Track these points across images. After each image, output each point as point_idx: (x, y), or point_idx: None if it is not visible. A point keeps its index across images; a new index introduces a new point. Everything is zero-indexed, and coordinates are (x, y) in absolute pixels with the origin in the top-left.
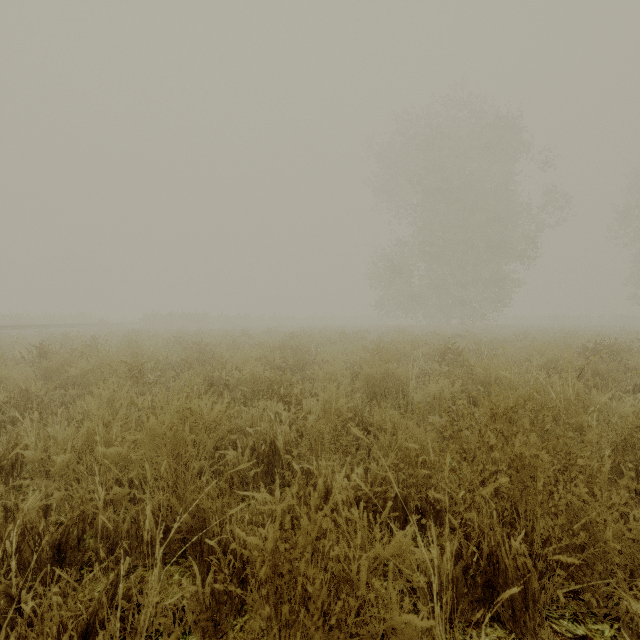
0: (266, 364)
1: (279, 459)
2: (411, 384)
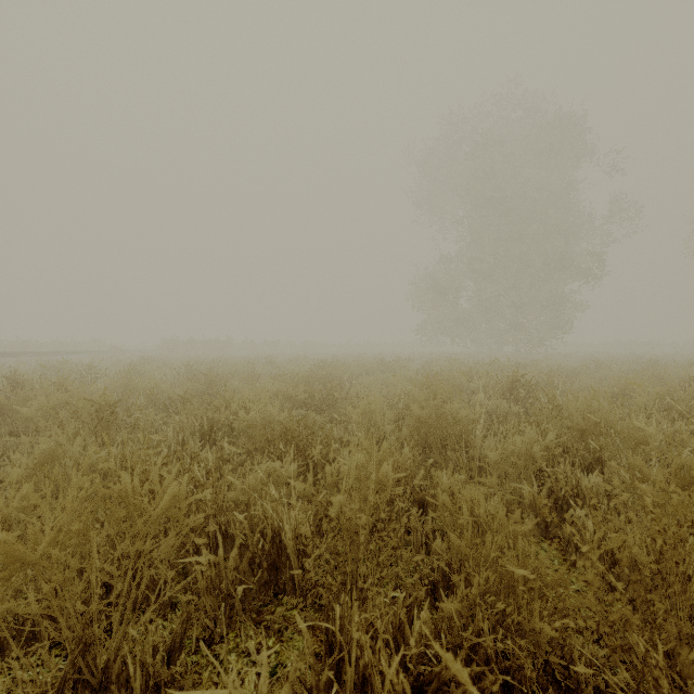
0: (287, 400)
1: (287, 561)
2: (478, 431)
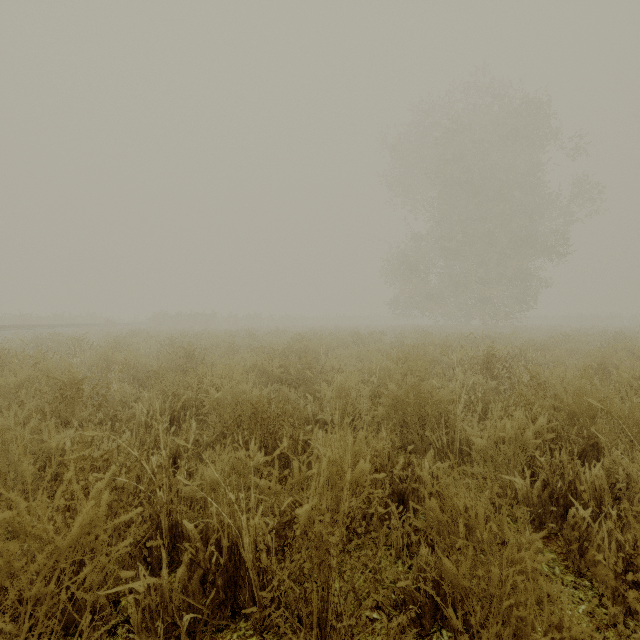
0: (262, 374)
1: (246, 576)
2: (458, 411)
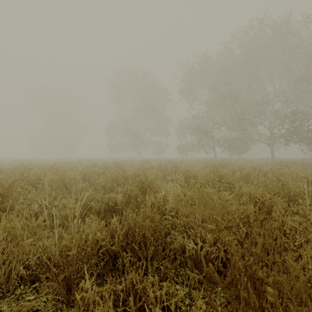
0: None
1: None
2: None
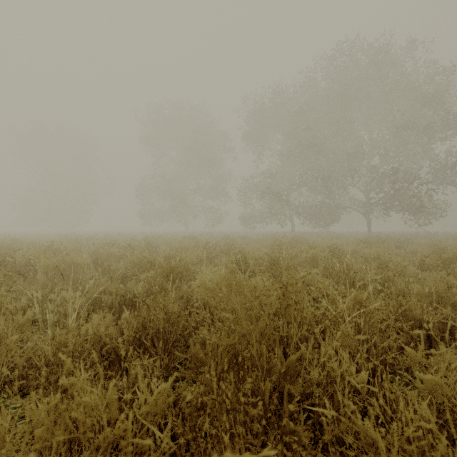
0: None
1: None
2: None
